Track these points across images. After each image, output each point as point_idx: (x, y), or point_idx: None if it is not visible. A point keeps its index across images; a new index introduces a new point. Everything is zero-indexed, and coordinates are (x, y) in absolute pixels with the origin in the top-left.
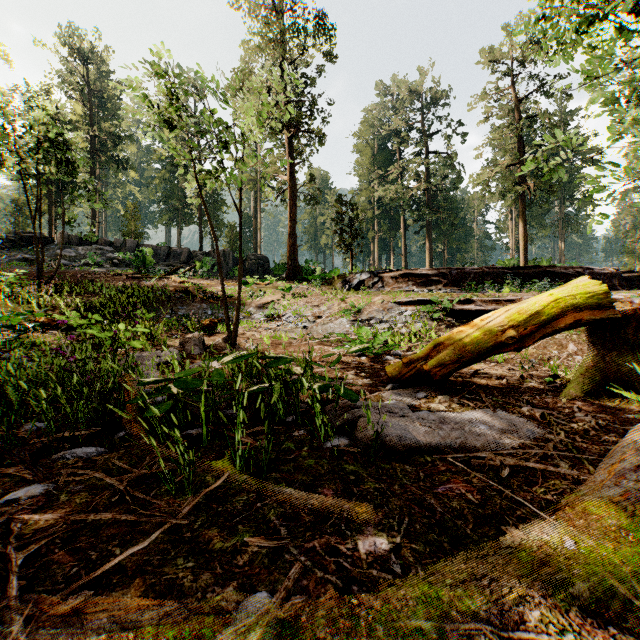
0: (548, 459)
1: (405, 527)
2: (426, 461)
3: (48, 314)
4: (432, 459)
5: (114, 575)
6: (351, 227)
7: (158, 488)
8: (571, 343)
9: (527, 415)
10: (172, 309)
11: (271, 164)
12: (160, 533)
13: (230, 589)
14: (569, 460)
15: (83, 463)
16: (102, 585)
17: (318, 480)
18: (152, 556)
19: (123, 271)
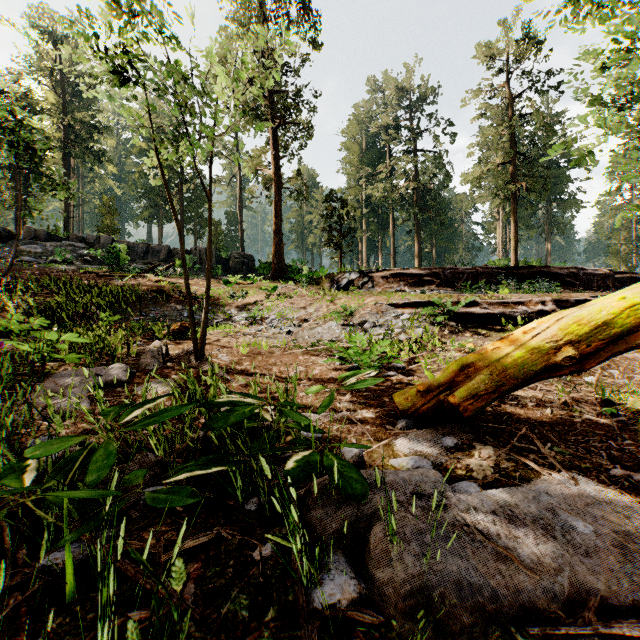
0: None
1: None
2: None
3: None
4: None
5: None
6: (340, 224)
7: None
8: None
9: (627, 488)
10: (142, 311)
11: (256, 158)
12: None
13: None
14: None
15: None
16: None
17: None
18: None
19: (95, 269)
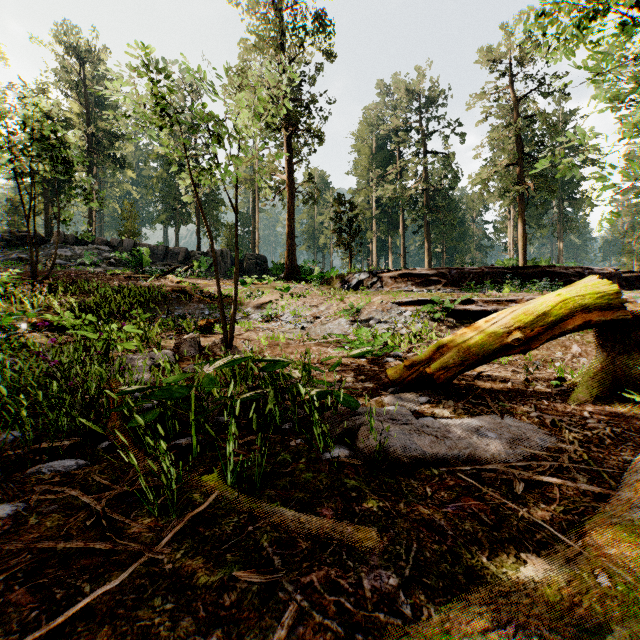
0: (564, 472)
1: (414, 555)
2: (433, 474)
3: (42, 314)
4: (439, 472)
5: (80, 620)
6: (350, 227)
7: (140, 508)
8: (575, 344)
9: (537, 422)
10: (168, 309)
11: (269, 163)
12: (135, 568)
13: (213, 639)
14: (586, 473)
15: (61, 478)
16: (64, 633)
17: (316, 497)
18: (126, 594)
19: (120, 271)
